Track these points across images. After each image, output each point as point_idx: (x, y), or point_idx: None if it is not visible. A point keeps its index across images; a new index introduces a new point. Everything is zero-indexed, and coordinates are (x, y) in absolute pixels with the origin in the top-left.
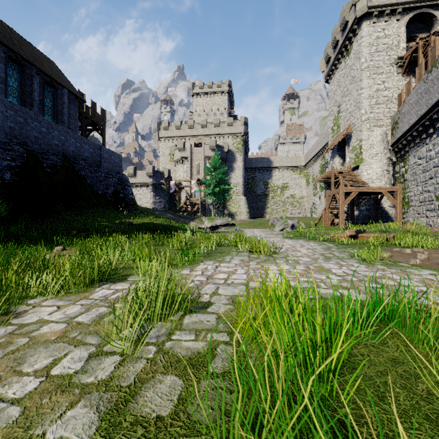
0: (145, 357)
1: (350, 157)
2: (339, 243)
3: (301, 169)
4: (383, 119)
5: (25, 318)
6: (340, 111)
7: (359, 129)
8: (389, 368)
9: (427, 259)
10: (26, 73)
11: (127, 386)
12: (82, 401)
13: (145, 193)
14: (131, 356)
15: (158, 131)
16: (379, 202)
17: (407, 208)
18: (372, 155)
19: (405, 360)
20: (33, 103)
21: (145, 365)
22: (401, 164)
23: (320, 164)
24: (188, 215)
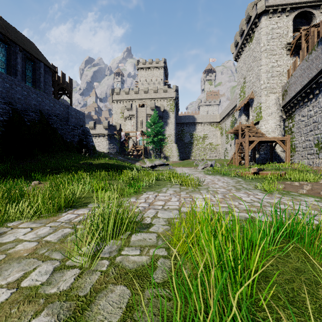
0: (99, 269)
1: (253, 115)
2: (245, 178)
3: (217, 124)
4: (276, 87)
5: (4, 238)
6: (245, 82)
7: (259, 95)
8: (294, 276)
9: (311, 189)
10: (11, 50)
11: (84, 296)
12: (45, 310)
13: (102, 141)
14: (88, 269)
15: (112, 95)
16: (274, 148)
17: (293, 153)
18: (269, 114)
19: (306, 269)
20: (17, 73)
21: (99, 276)
22: (289, 120)
23: (231, 120)
24: (134, 157)
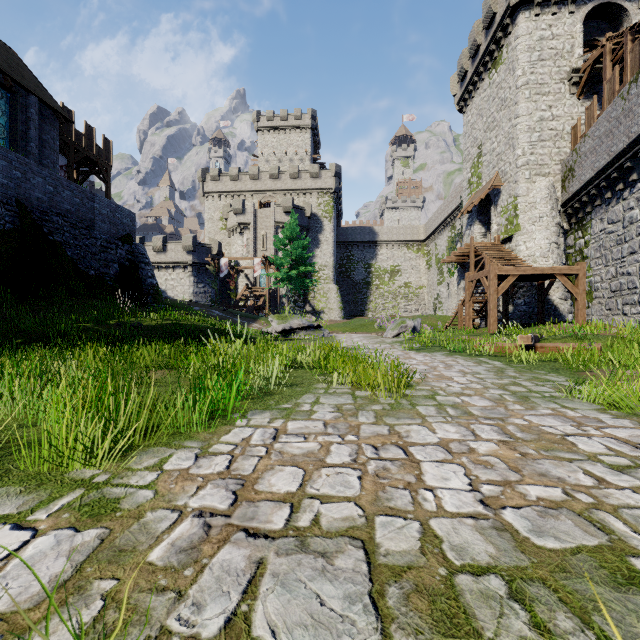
0: None
1: (499, 223)
2: (509, 360)
3: (419, 245)
4: (549, 163)
5: None
6: (482, 154)
7: (514, 180)
8: None
9: None
10: None
11: None
12: None
13: (180, 279)
14: None
15: (203, 182)
16: (547, 291)
17: (588, 302)
18: (534, 219)
19: None
20: None
21: None
22: (578, 233)
23: (448, 237)
24: (248, 312)
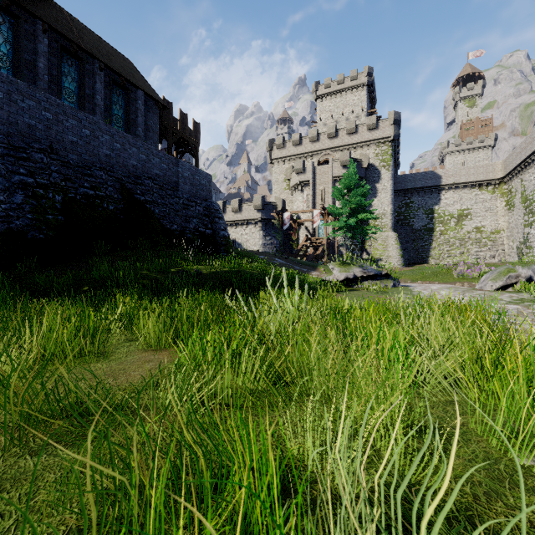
0: None
1: None
2: None
3: (496, 185)
4: None
5: None
6: None
7: None
8: None
9: None
10: (86, 69)
11: None
12: None
13: (252, 233)
14: None
15: (270, 151)
16: None
17: None
18: None
19: None
20: (96, 110)
21: None
22: None
23: None
24: (307, 260)
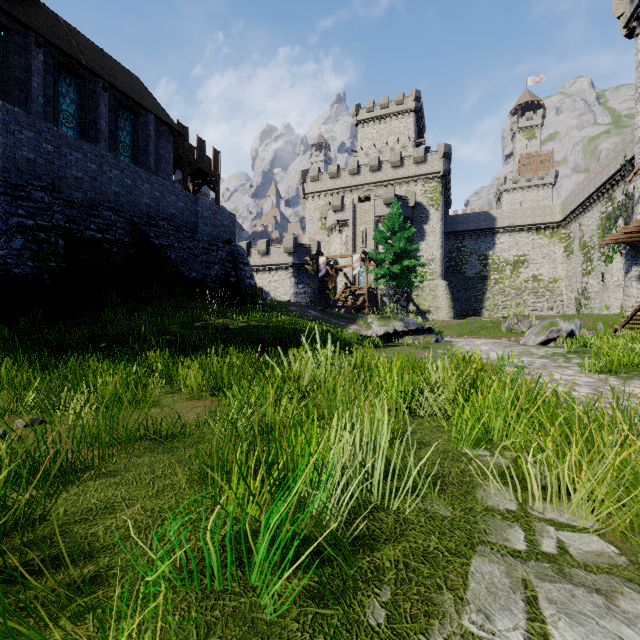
0: None
1: None
2: None
3: (554, 228)
4: None
5: None
6: None
7: None
8: None
9: None
10: (87, 89)
11: None
12: None
13: (282, 280)
14: None
15: (303, 184)
16: None
17: None
18: None
19: None
20: (99, 137)
21: None
22: None
23: (601, 213)
24: (346, 312)
